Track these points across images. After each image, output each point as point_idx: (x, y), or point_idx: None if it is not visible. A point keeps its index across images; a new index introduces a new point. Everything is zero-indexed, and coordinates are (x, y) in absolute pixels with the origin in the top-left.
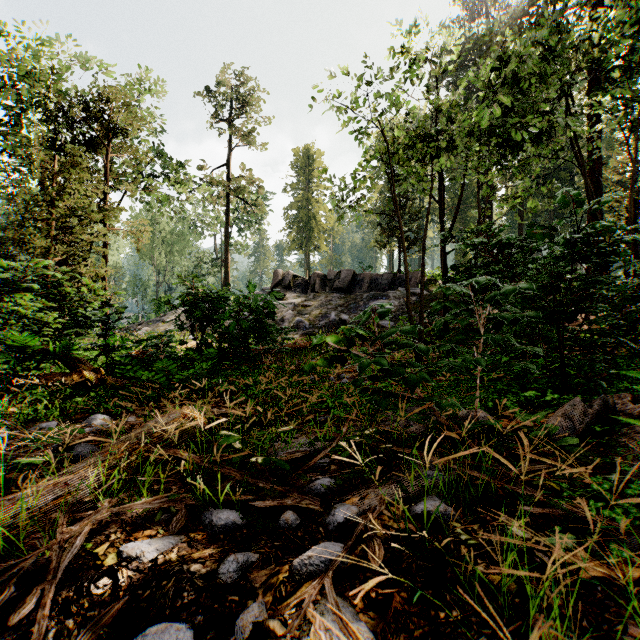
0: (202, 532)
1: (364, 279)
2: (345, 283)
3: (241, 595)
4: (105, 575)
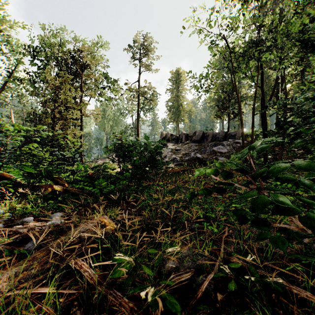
0: None
1: (209, 135)
2: (198, 137)
3: None
4: None
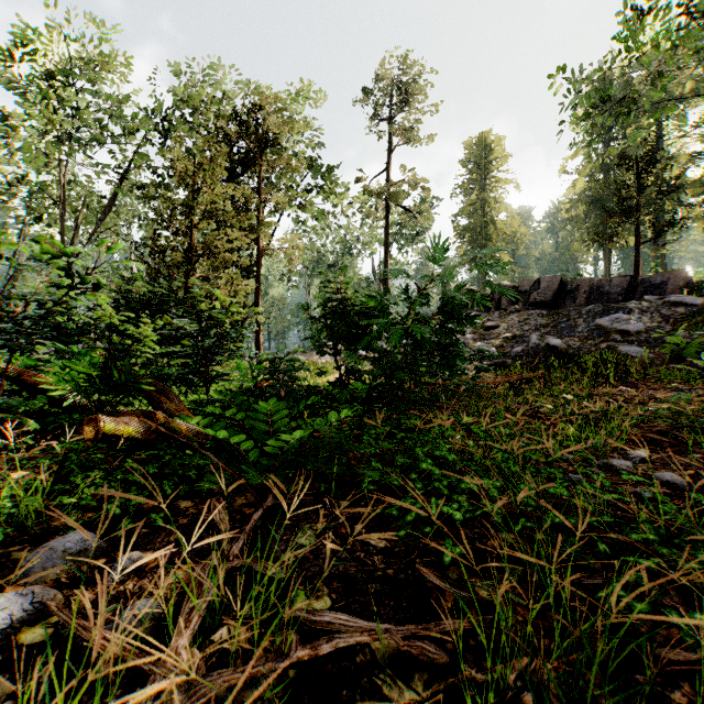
0: None
1: (579, 287)
2: (547, 295)
3: None
4: None
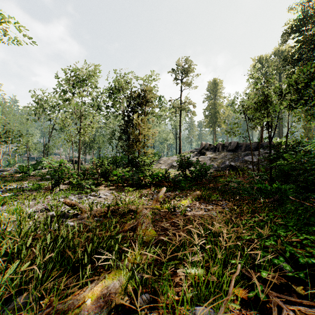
0: (209, 204)
1: (242, 145)
2: (233, 147)
3: (216, 207)
4: (202, 204)
